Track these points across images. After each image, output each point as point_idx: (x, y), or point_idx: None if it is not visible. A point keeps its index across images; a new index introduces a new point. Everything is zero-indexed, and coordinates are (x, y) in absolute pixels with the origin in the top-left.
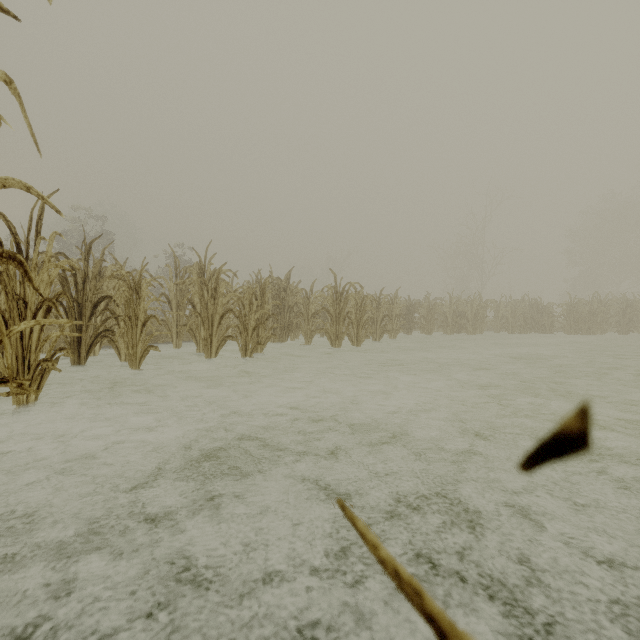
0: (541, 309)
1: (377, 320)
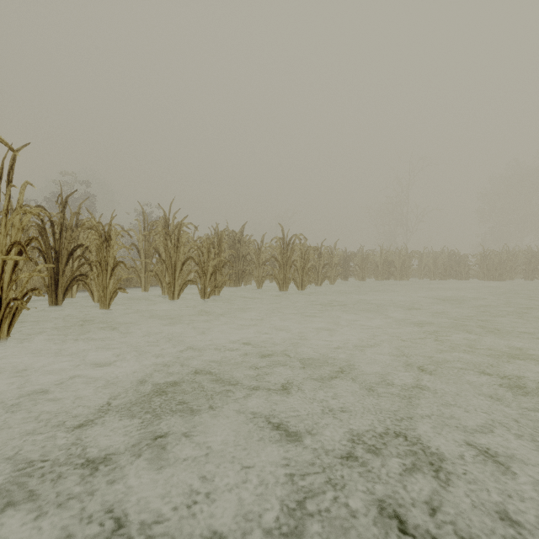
0: (458, 259)
1: (319, 268)
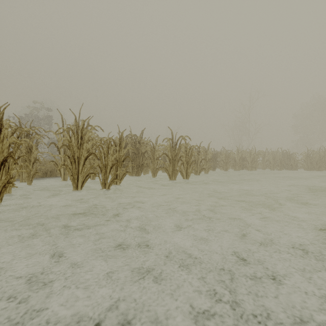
0: (289, 156)
1: (197, 162)
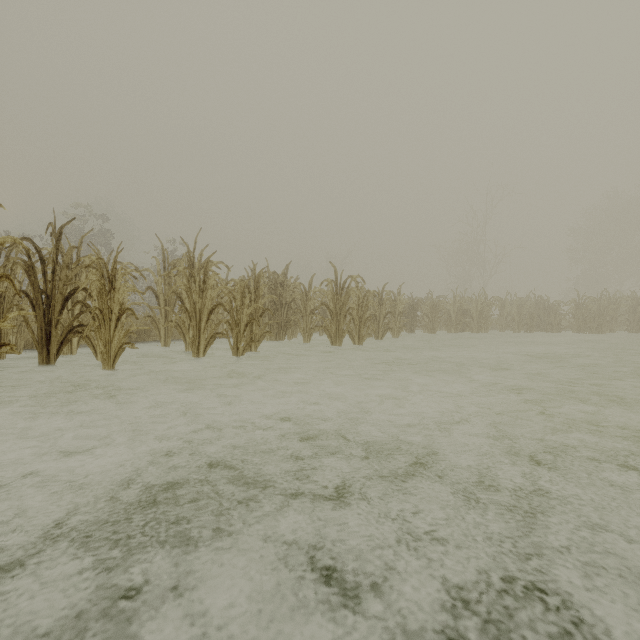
0: (548, 307)
1: (379, 317)
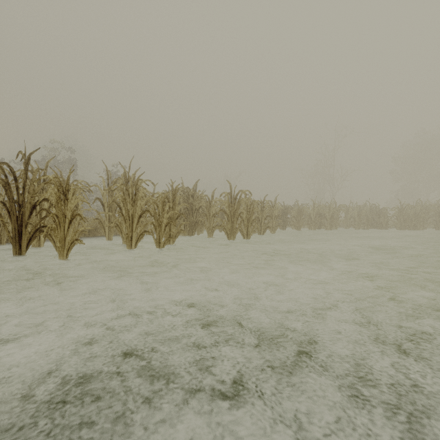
0: (379, 211)
1: (261, 219)
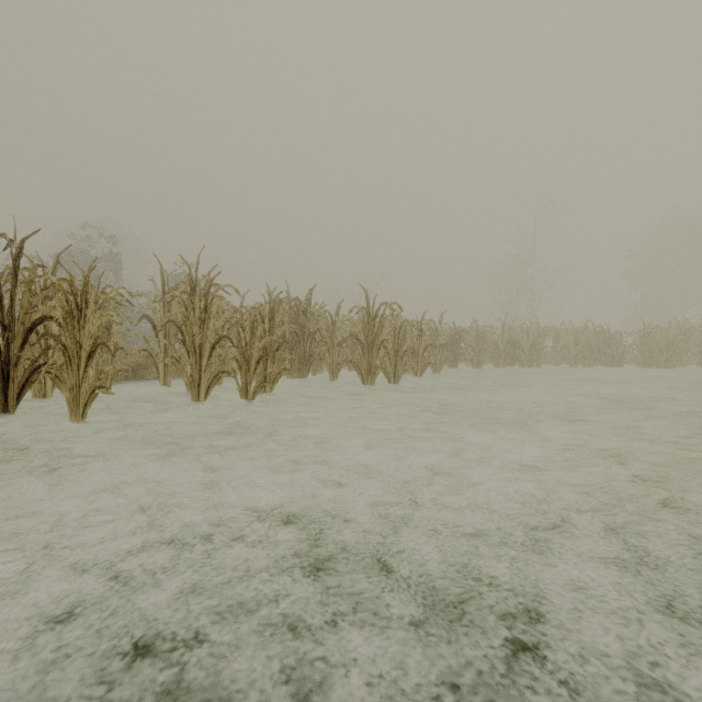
0: (608, 338)
1: (418, 350)
